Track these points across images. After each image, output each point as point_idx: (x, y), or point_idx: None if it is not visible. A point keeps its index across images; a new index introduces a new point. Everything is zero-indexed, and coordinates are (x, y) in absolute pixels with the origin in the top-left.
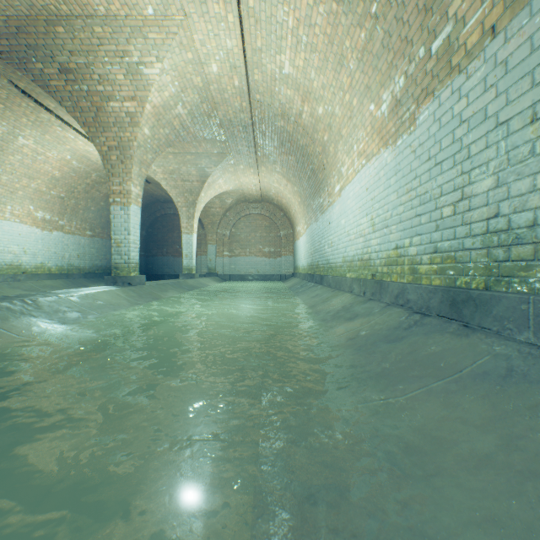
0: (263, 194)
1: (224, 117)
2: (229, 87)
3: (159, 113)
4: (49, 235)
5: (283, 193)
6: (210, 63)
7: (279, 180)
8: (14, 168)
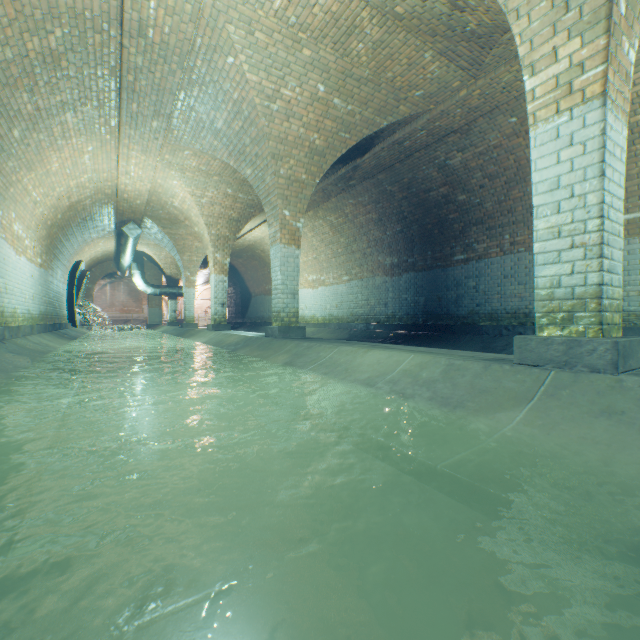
0: None
1: None
2: None
3: None
4: None
5: None
6: None
7: None
8: None
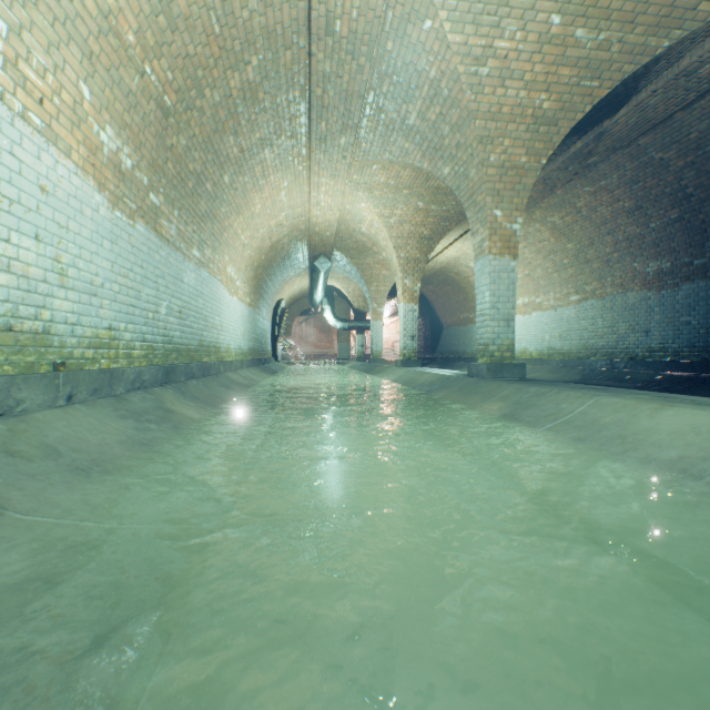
0: None
1: None
2: None
3: None
4: None
5: None
6: None
7: None
8: None
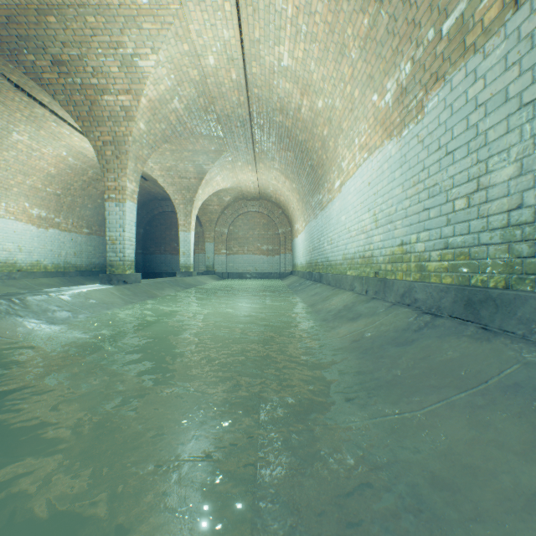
0: (261, 192)
1: (222, 112)
2: (226, 80)
3: (155, 107)
4: (45, 233)
5: (281, 190)
6: (207, 55)
7: (277, 177)
8: (9, 164)
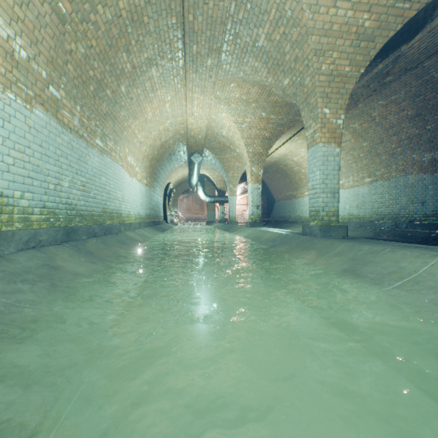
0: None
1: None
2: None
3: None
4: None
5: None
6: None
7: None
8: None
